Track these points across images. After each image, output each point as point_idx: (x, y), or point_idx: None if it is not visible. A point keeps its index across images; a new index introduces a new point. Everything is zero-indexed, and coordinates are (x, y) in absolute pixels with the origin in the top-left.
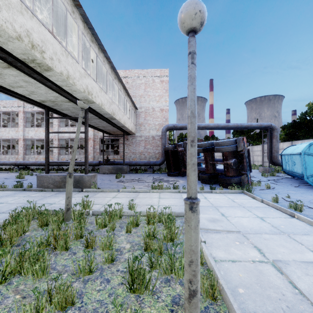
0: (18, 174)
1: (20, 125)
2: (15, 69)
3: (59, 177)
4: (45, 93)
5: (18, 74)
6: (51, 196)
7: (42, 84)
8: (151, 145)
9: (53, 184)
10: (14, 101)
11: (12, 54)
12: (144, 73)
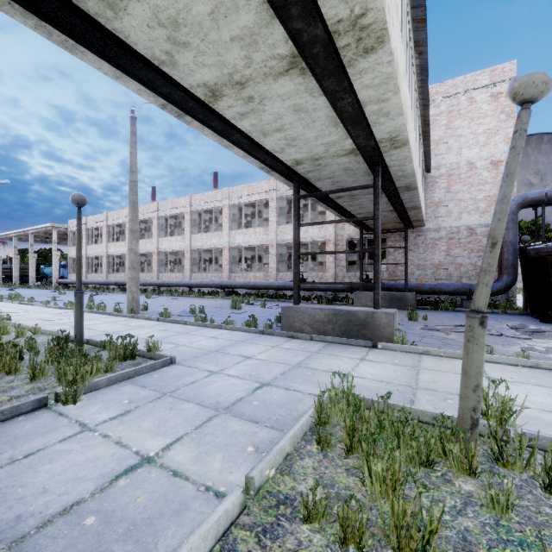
0: (234, 302)
1: (225, 227)
2: (298, 72)
3: (323, 312)
4: (315, 138)
5: (294, 88)
6: (320, 352)
7: (331, 106)
8: (465, 249)
9: (311, 325)
10: (217, 193)
11: (321, 10)
12: (446, 90)
